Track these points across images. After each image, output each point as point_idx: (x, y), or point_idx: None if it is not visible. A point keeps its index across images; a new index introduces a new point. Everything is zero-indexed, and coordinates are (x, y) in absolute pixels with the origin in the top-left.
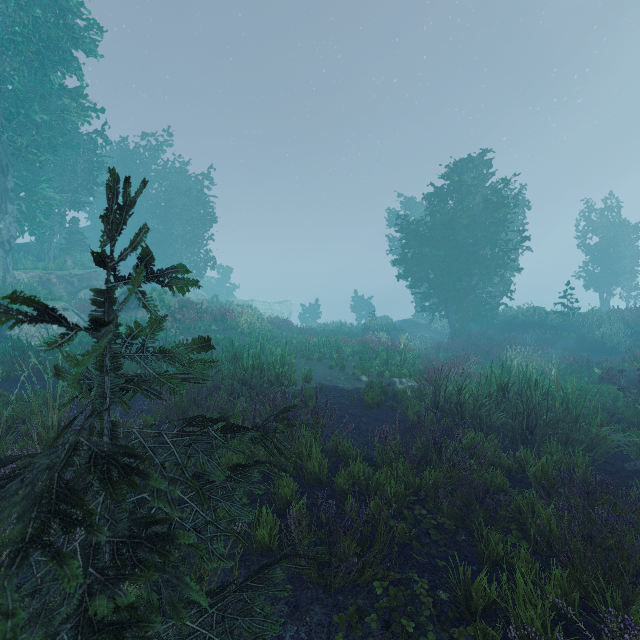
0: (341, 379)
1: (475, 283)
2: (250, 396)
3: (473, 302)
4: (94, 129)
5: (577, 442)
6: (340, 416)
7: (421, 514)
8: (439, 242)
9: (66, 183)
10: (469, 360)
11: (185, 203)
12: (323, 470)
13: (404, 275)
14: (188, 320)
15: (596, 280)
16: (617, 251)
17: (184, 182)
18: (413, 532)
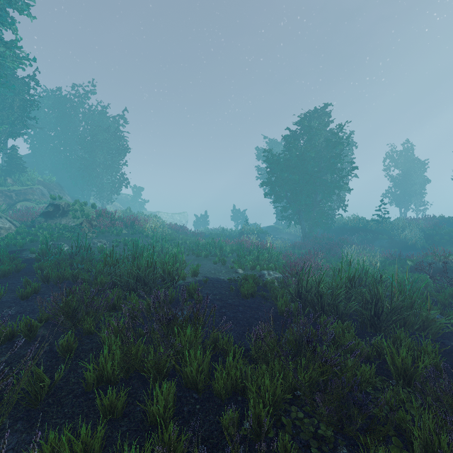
0: (222, 272)
1: (319, 199)
2: (144, 290)
3: (318, 213)
4: (30, 76)
5: (413, 324)
6: (221, 306)
7: (298, 418)
8: (294, 169)
9: (6, 118)
10: (317, 255)
11: (105, 137)
12: (202, 370)
13: (269, 193)
14: (103, 226)
15: (397, 199)
16: (411, 179)
17: (105, 122)
18: (294, 452)
